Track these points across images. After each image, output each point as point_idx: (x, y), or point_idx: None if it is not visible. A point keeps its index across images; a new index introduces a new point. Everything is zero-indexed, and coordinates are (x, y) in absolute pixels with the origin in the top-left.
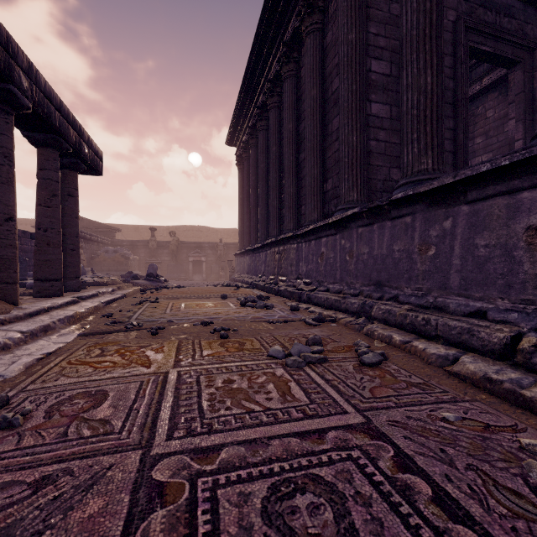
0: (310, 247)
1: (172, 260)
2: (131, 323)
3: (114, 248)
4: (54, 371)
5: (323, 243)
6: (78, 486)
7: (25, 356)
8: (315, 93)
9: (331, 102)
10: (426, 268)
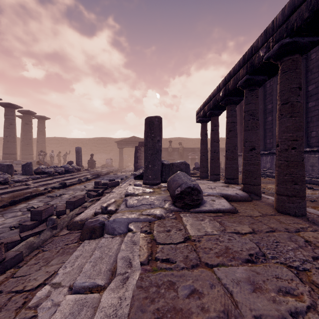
0: None
1: (180, 158)
2: None
3: None
4: None
5: None
6: None
7: None
8: None
9: None
10: None
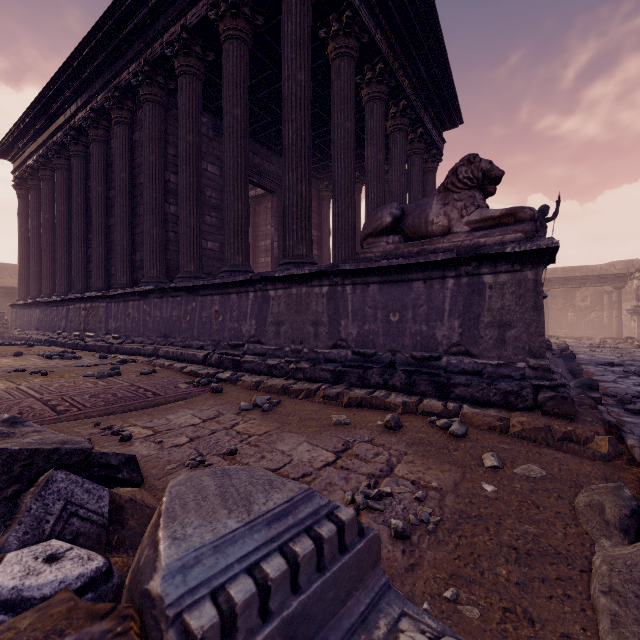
0: (119, 308)
1: None
2: None
3: None
4: None
5: (130, 306)
6: (14, 403)
7: None
8: (124, 176)
9: (139, 190)
10: (186, 327)
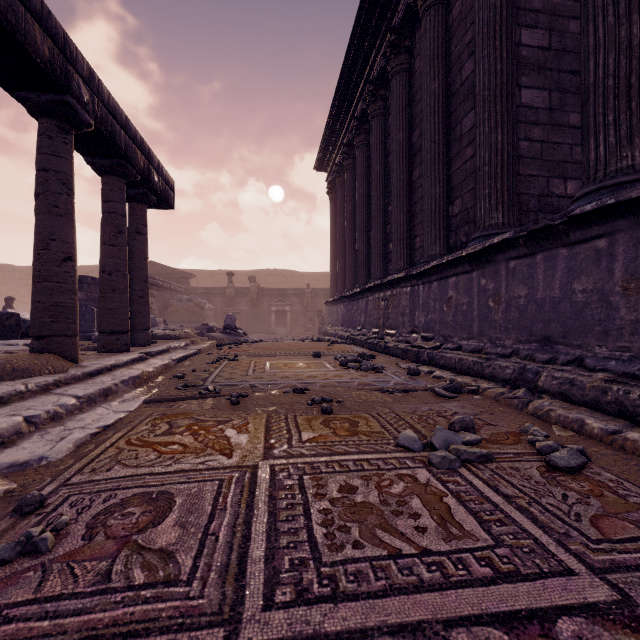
0: (430, 291)
1: (252, 310)
2: (206, 388)
3: (188, 297)
4: (109, 454)
5: (451, 285)
6: None
7: (78, 429)
8: (436, 87)
9: (459, 96)
10: (638, 317)
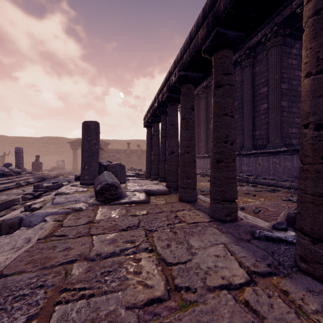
0: (250, 160)
1: (138, 160)
2: None
3: (112, 154)
4: None
5: (260, 159)
6: None
7: None
8: (249, 92)
9: (258, 97)
10: None
